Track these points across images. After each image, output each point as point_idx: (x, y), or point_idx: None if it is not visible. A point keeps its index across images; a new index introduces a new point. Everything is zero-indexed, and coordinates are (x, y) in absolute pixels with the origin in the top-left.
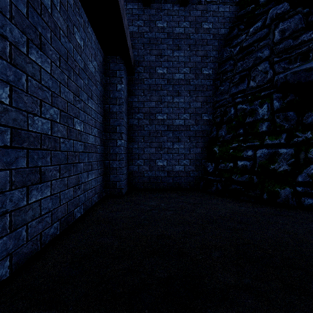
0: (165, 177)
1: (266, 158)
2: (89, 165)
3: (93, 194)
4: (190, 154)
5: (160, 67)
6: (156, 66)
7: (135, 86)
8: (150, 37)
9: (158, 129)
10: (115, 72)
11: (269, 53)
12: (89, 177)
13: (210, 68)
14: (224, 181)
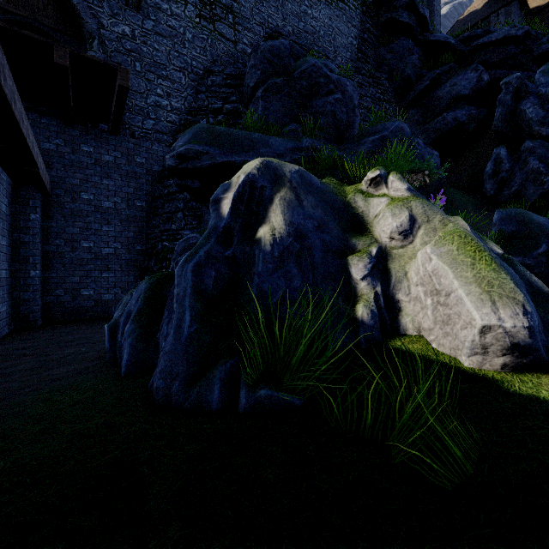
0: (92, 307)
1: None
2: (3, 297)
3: (5, 324)
4: (121, 283)
5: (86, 192)
6: (81, 191)
7: (52, 209)
8: (74, 160)
9: (84, 257)
10: (28, 201)
11: (184, 207)
12: (3, 309)
13: (144, 200)
14: None
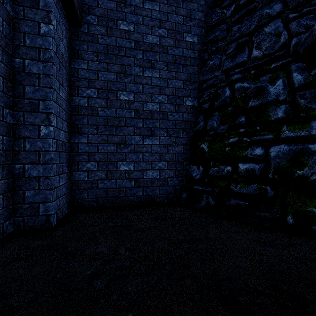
0: (132, 188)
1: (287, 158)
2: None
3: None
4: (167, 154)
5: (124, 21)
6: (118, 19)
7: (82, 44)
8: None
9: (121, 116)
10: None
11: (282, 7)
12: None
13: (195, 34)
14: (218, 192)
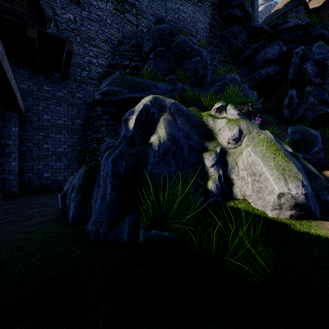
0: (50, 184)
1: None
2: None
3: None
4: (68, 169)
5: (46, 114)
6: (43, 114)
7: (26, 124)
8: (39, 95)
9: (45, 154)
10: (11, 119)
11: (106, 124)
12: None
13: (81, 120)
14: None
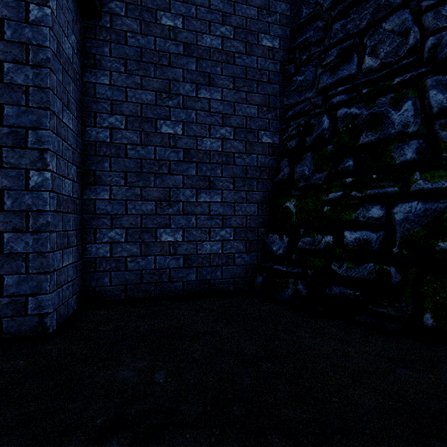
0: (179, 269)
1: (422, 223)
2: None
3: None
4: (234, 217)
5: (168, 11)
6: (158, 8)
7: (102, 45)
8: None
9: (163, 158)
10: None
11: None
12: None
13: (275, 36)
14: (312, 276)
